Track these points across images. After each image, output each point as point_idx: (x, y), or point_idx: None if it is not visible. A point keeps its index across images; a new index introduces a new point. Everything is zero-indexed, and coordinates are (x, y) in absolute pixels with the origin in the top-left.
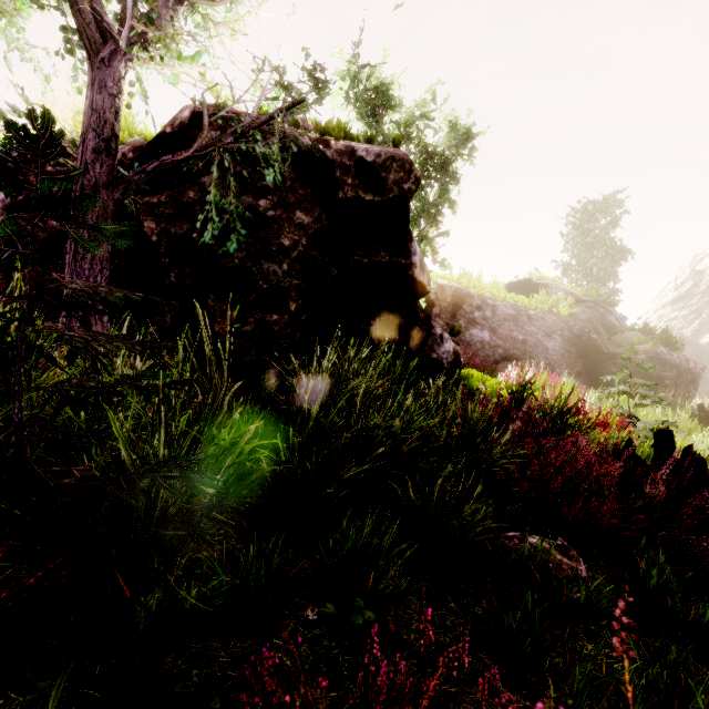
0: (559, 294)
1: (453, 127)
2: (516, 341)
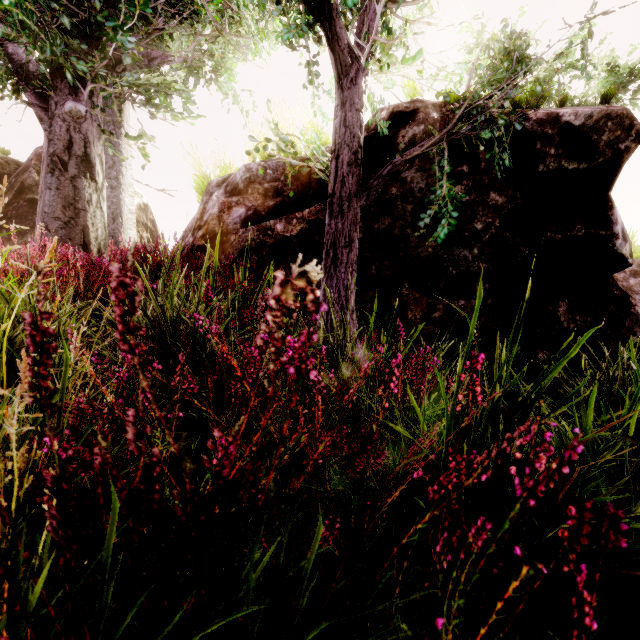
0: None
1: (613, 71)
2: None
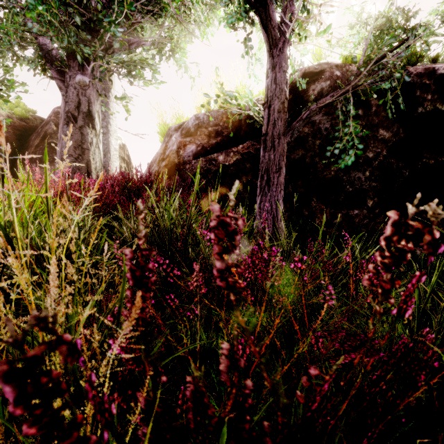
0: None
1: None
2: None
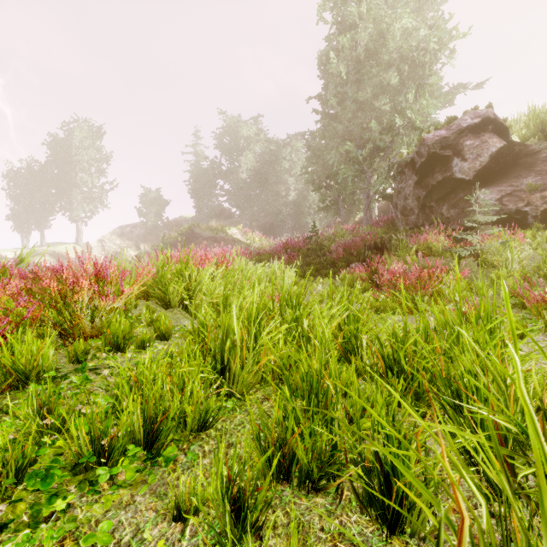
0: None
1: None
2: None
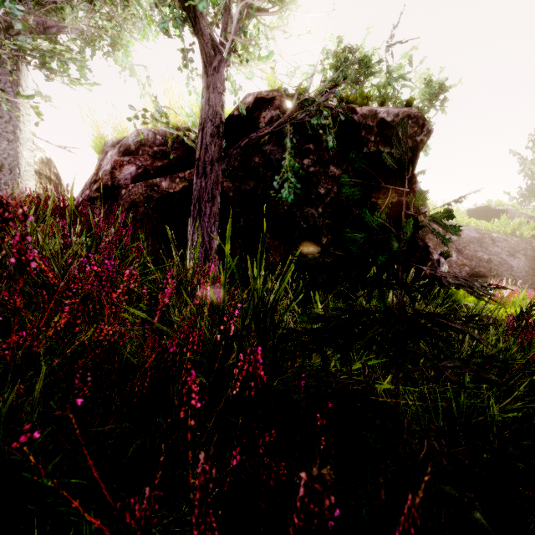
0: (521, 218)
1: (428, 84)
2: (481, 260)
